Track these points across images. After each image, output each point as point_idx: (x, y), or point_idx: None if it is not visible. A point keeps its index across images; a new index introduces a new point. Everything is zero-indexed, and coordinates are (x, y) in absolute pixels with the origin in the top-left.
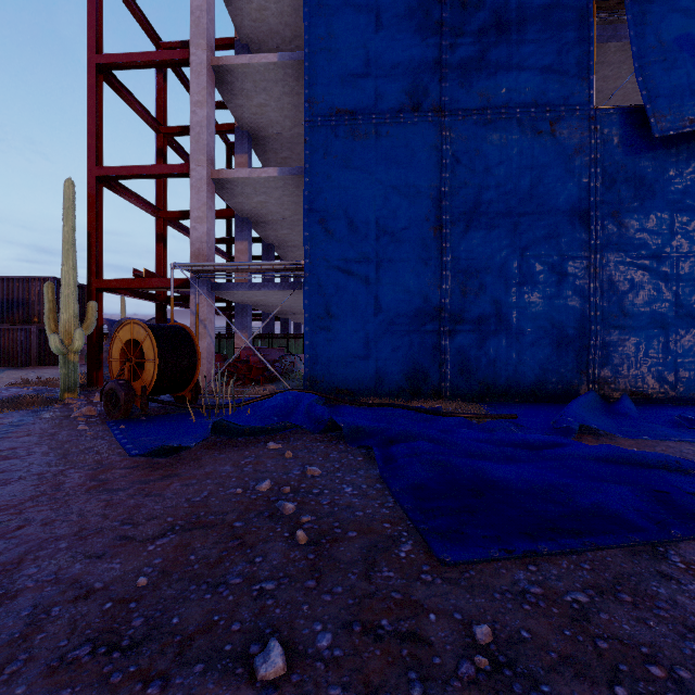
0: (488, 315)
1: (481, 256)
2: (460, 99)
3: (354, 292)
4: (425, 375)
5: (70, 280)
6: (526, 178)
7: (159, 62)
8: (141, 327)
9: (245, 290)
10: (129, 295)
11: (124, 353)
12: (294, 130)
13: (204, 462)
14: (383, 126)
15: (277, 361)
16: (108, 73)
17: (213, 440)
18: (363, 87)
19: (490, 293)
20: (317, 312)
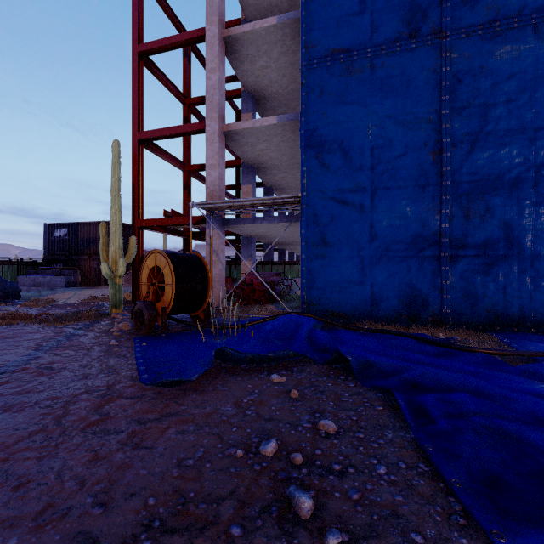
0: (496, 239)
1: (488, 177)
2: (463, 16)
3: (349, 221)
4: (422, 300)
5: (116, 220)
6: (543, 89)
7: (182, 42)
8: (162, 255)
9: (250, 224)
10: (162, 232)
11: (150, 278)
12: (290, 87)
13: (206, 396)
14: (378, 58)
15: (276, 284)
16: (147, 59)
17: (218, 365)
18: (357, 24)
19: (498, 216)
20: (313, 240)
